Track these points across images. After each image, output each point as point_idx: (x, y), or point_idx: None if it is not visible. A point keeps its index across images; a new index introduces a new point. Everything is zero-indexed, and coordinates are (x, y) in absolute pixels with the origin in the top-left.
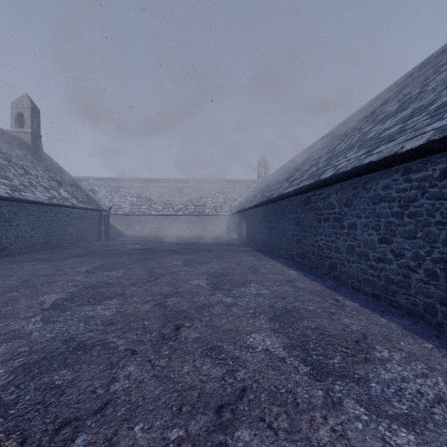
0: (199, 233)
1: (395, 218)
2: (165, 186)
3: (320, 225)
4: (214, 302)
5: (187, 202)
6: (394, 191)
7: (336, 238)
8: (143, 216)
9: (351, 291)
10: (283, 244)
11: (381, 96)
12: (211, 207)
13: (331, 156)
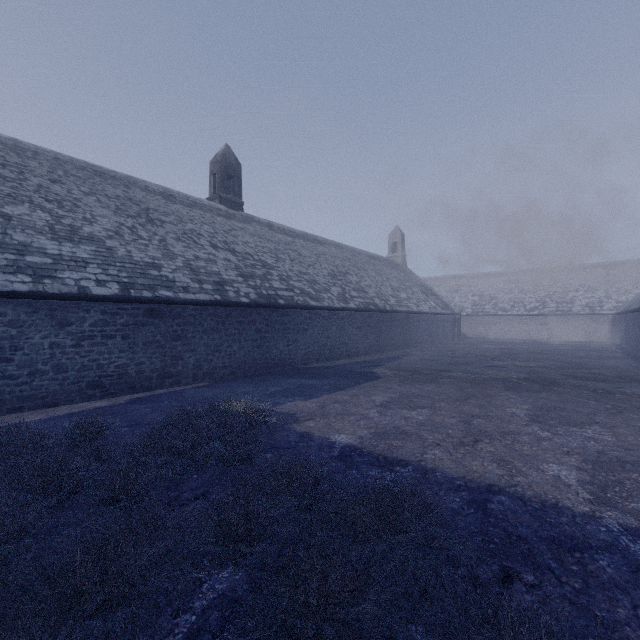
0: (562, 337)
1: None
2: (512, 280)
3: None
4: (563, 369)
5: (545, 299)
6: None
7: None
8: (487, 317)
9: None
10: None
11: None
12: (582, 303)
13: None
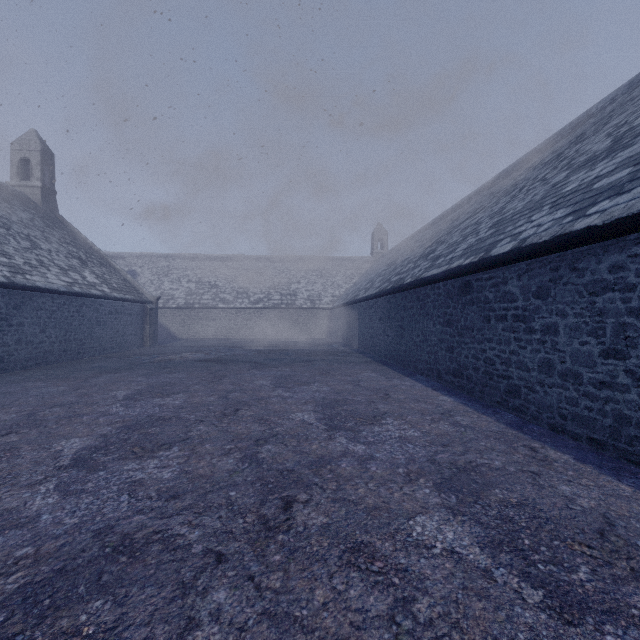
0: (287, 335)
1: (635, 317)
2: (237, 267)
3: (488, 327)
4: (337, 452)
5: (270, 290)
6: (632, 274)
7: (520, 347)
8: (206, 311)
9: (549, 432)
10: (423, 354)
11: (565, 132)
12: (304, 296)
13: (500, 220)
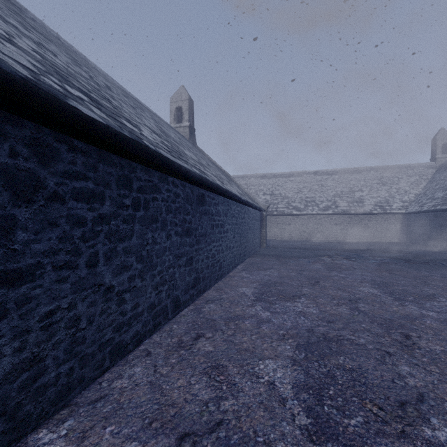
0: (356, 238)
1: None
2: (299, 181)
3: None
4: None
5: (335, 198)
6: None
7: None
8: (282, 217)
9: None
10: None
11: None
12: (371, 203)
13: None
